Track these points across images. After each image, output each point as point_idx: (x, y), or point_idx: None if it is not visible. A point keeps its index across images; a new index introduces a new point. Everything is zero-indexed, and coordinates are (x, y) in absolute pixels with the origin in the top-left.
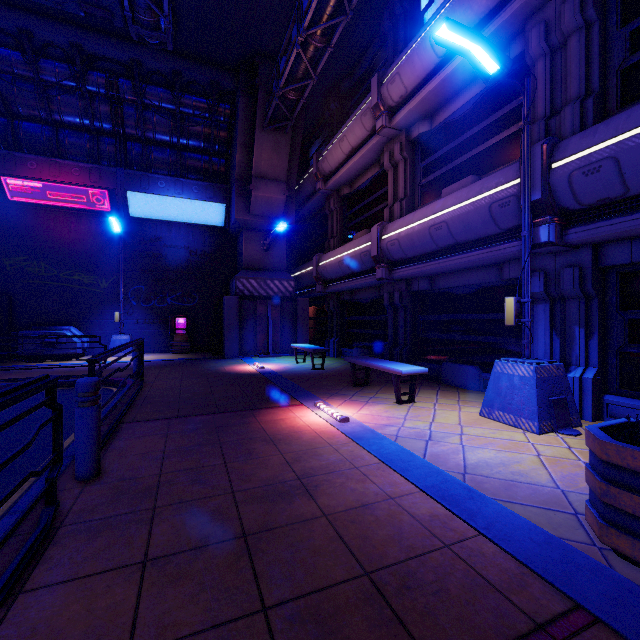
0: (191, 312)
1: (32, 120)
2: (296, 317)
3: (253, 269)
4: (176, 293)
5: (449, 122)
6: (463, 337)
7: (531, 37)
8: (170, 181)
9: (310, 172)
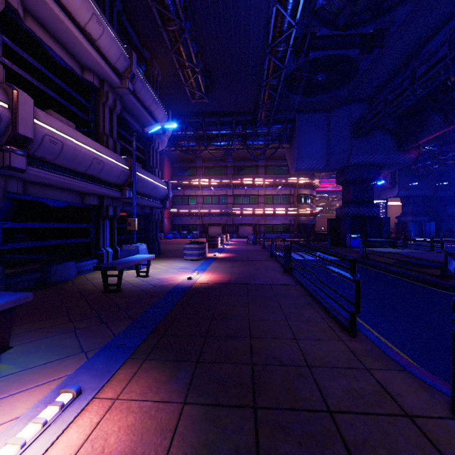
0: None
1: None
2: None
3: None
4: None
5: (40, 43)
6: (55, 242)
7: (110, 95)
8: None
9: None
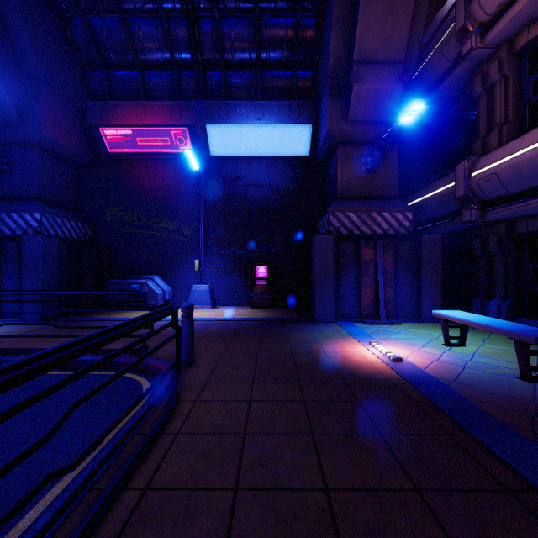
0: (272, 259)
1: (123, 66)
2: (418, 264)
3: (351, 198)
4: (256, 238)
5: None
6: None
7: None
8: (249, 106)
9: (445, 36)
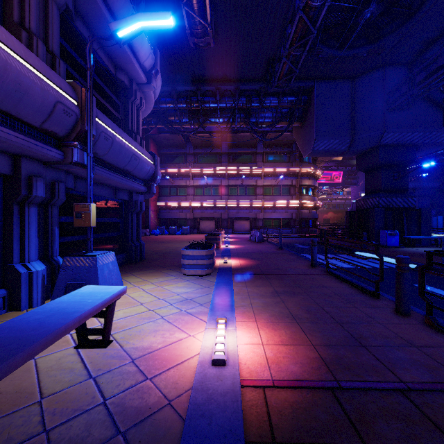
0: None
1: None
2: None
3: None
4: None
5: None
6: None
7: None
8: None
9: None
